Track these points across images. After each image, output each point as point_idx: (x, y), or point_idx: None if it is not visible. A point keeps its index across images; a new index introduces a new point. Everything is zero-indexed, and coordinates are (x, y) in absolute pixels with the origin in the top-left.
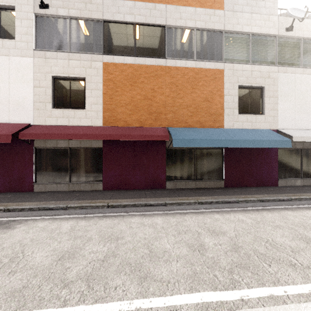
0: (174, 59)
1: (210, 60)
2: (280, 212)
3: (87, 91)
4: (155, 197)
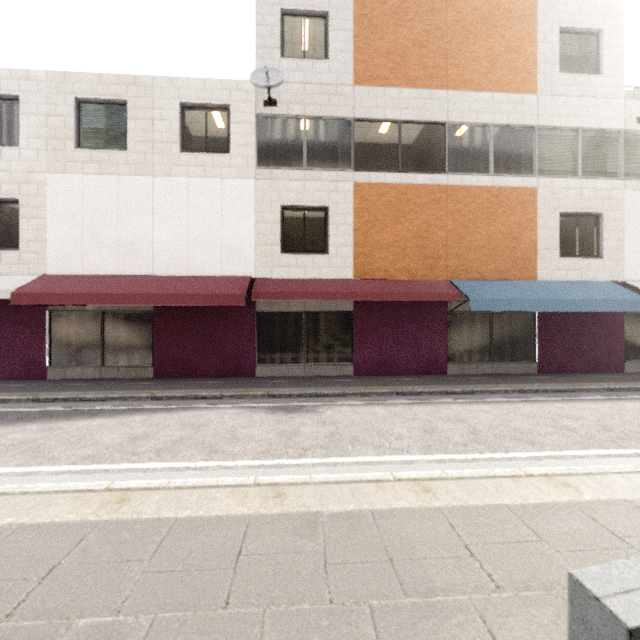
0: (460, 174)
1: (515, 173)
2: None
3: (331, 227)
4: (448, 384)
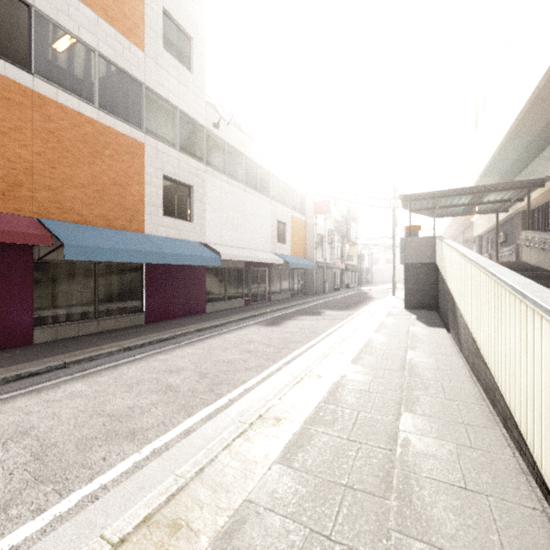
0: (54, 86)
1: (123, 120)
2: (220, 337)
3: None
4: (28, 361)
